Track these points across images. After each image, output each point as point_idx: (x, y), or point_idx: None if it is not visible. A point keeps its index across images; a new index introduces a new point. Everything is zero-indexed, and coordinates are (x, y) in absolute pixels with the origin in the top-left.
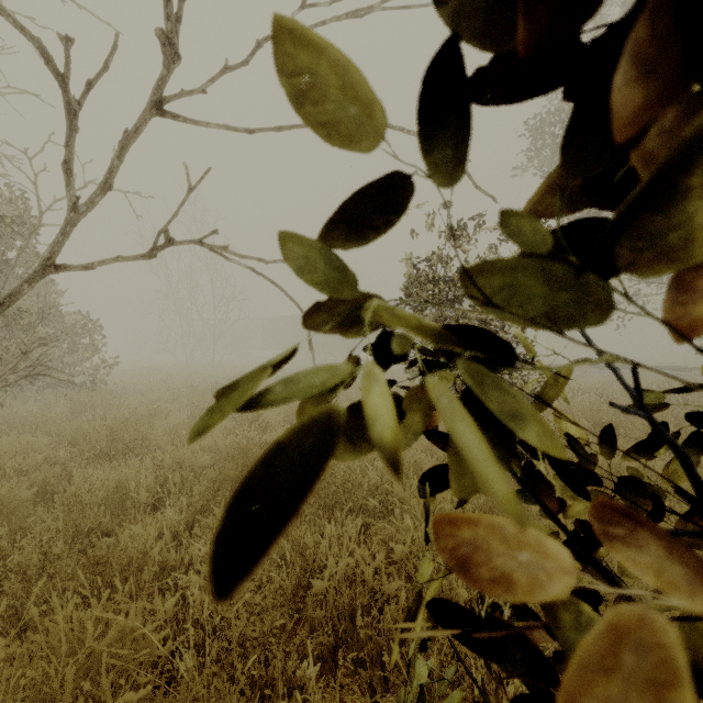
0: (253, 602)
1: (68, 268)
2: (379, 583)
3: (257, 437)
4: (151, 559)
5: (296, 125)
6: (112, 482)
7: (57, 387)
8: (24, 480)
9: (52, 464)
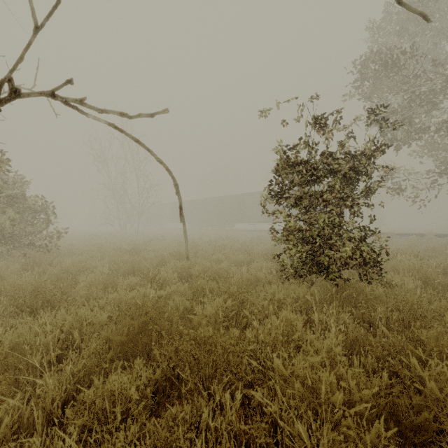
0: None
1: None
2: None
3: (154, 293)
4: None
5: None
6: (5, 347)
7: (22, 249)
8: None
9: None
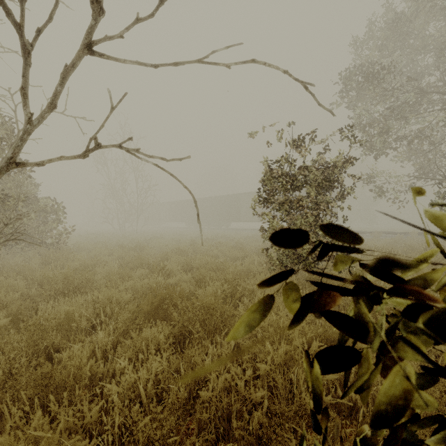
0: (155, 411)
1: (25, 165)
2: (248, 393)
3: (163, 281)
4: (84, 373)
5: (188, 61)
6: (62, 314)
7: (35, 246)
8: (4, 311)
9: (26, 298)
